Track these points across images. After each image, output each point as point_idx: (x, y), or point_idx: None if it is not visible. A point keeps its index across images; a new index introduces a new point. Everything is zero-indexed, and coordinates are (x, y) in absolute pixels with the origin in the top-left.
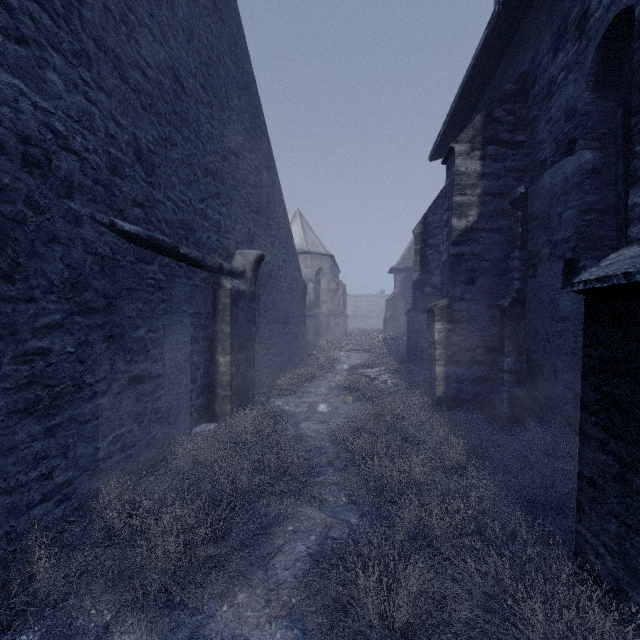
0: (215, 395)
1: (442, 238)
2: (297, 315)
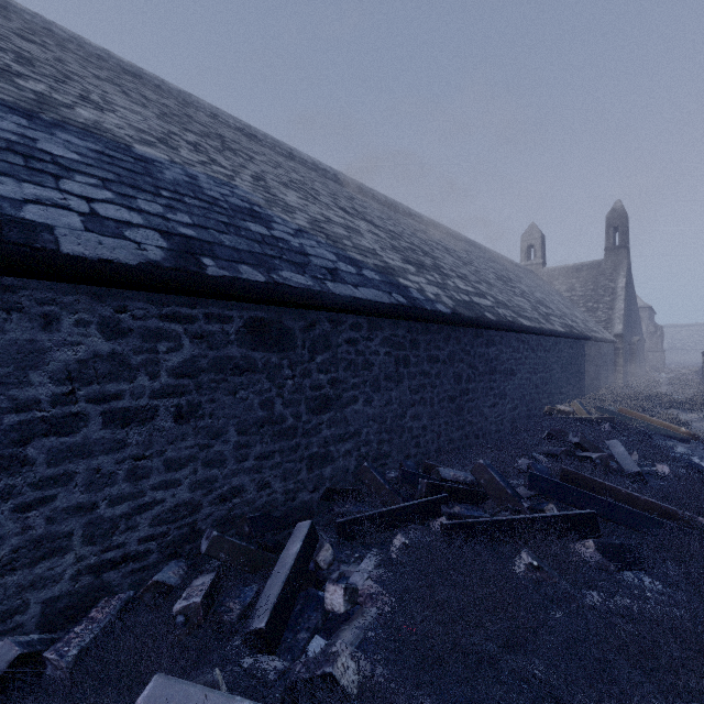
0: (630, 373)
1: None
2: (642, 353)
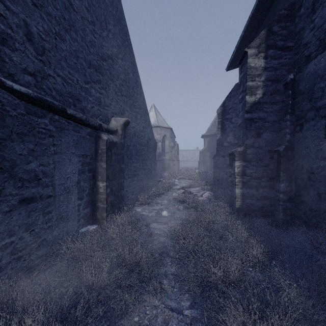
0: (96, 207)
1: (234, 114)
2: (151, 158)
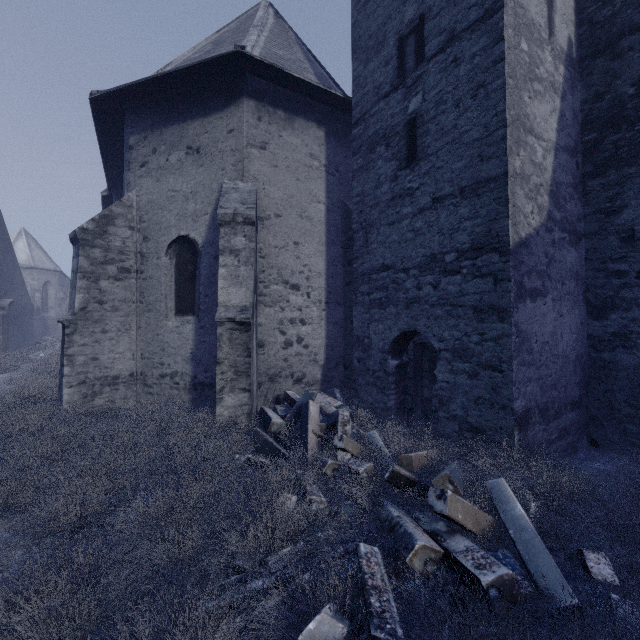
0: None
1: None
2: (28, 321)
